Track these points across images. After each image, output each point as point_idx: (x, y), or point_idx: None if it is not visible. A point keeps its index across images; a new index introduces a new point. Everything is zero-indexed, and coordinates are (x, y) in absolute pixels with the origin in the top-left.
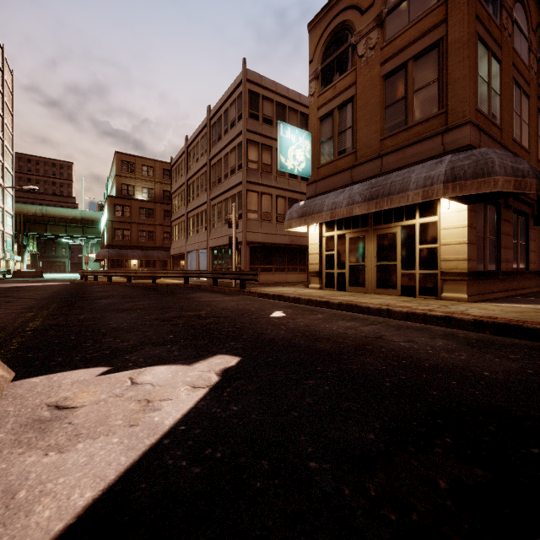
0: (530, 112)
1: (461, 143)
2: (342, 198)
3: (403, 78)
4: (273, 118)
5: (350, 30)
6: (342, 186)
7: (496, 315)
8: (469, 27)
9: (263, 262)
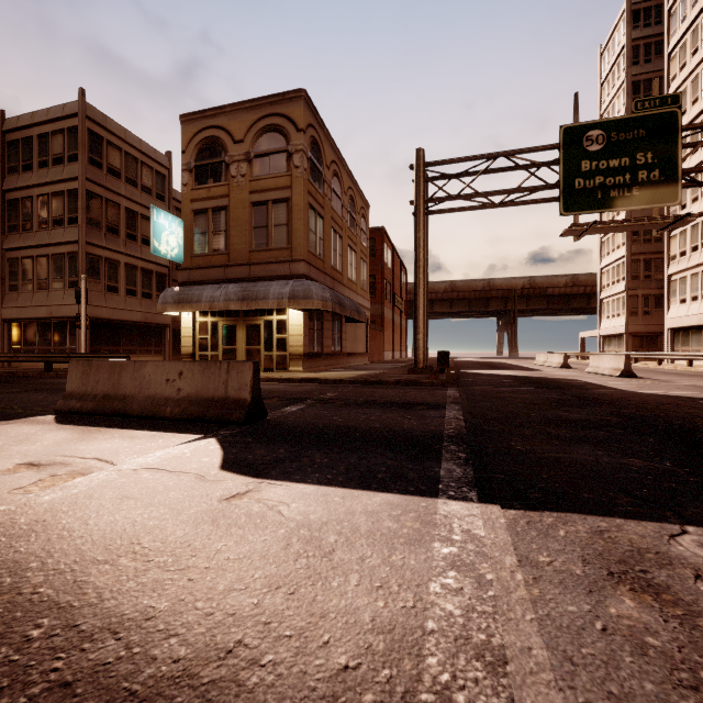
0: (343, 248)
1: (299, 272)
2: (219, 294)
3: (266, 212)
4: (122, 170)
5: (224, 149)
6: (217, 279)
7: (311, 376)
8: (304, 200)
9: (108, 343)
